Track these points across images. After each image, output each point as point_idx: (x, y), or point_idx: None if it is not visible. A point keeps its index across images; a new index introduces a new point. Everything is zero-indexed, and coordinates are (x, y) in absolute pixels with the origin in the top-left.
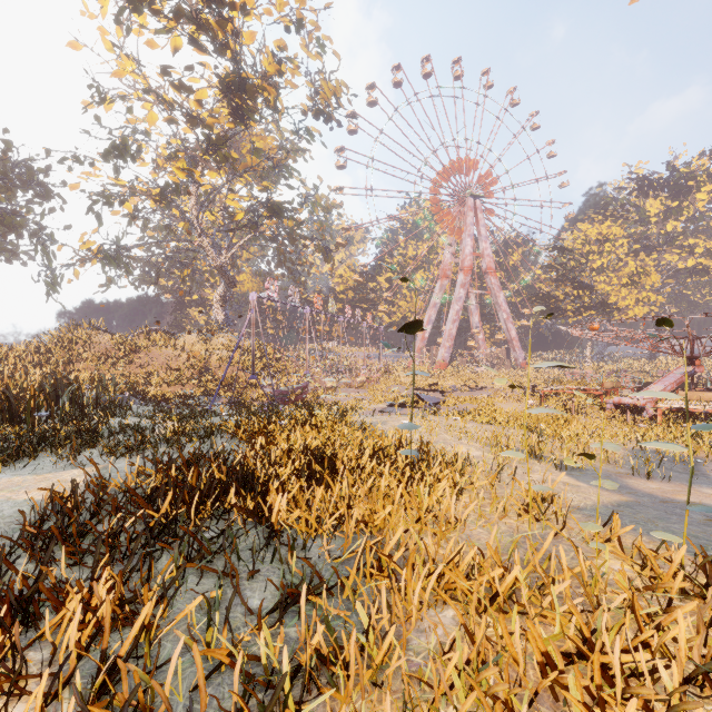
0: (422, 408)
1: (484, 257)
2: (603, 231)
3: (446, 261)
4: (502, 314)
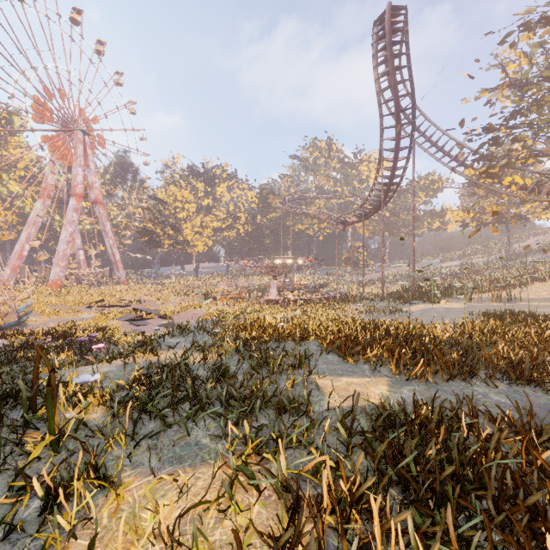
0: (158, 318)
1: (93, 189)
2: (185, 196)
3: (50, 182)
4: (109, 240)
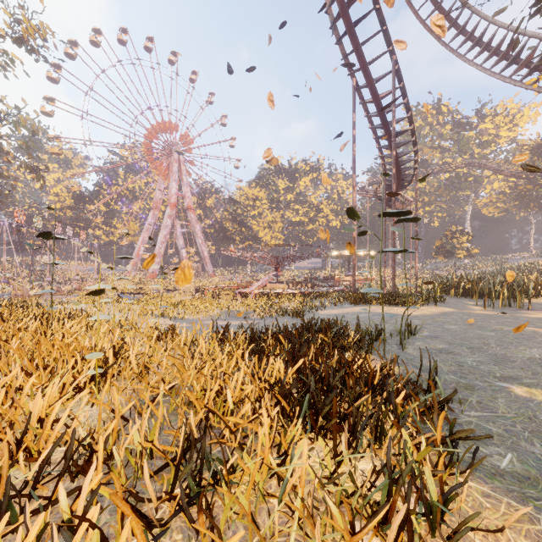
0: None
1: (186, 198)
2: (255, 194)
3: (158, 197)
4: (198, 240)
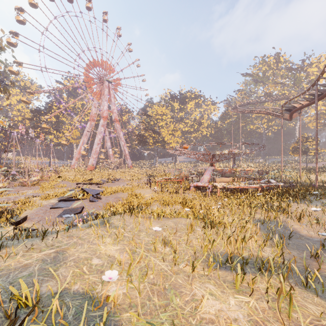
0: (87, 199)
1: (113, 113)
2: (163, 111)
3: (93, 112)
4: (122, 142)
